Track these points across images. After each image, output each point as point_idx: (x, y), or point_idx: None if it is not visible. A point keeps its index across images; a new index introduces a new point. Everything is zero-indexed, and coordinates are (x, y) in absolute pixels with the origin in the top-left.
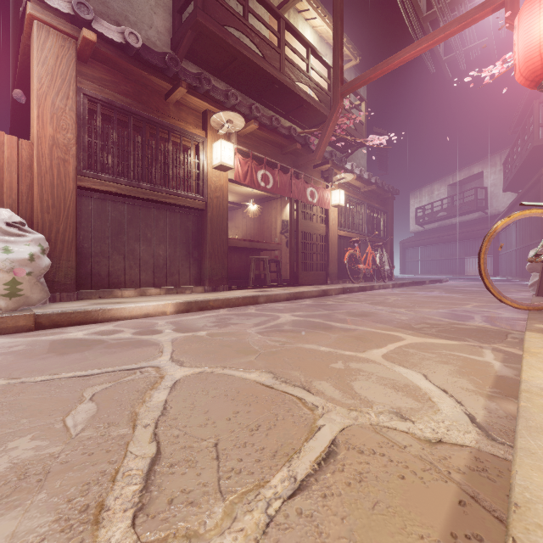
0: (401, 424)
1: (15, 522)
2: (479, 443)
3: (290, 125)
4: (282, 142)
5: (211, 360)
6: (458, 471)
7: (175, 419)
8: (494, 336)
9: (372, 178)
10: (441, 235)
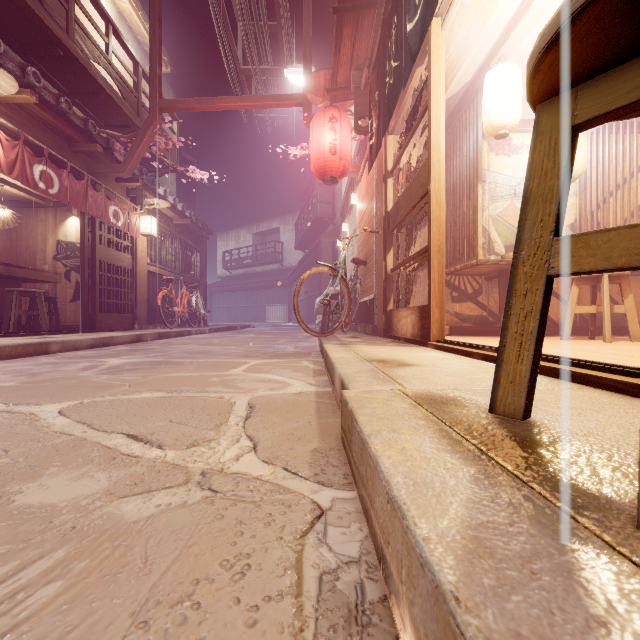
0: (279, 392)
1: (59, 477)
2: (317, 389)
3: (76, 110)
4: (73, 135)
5: (75, 396)
6: (313, 397)
7: (110, 424)
8: (304, 355)
9: (187, 211)
10: (247, 282)
